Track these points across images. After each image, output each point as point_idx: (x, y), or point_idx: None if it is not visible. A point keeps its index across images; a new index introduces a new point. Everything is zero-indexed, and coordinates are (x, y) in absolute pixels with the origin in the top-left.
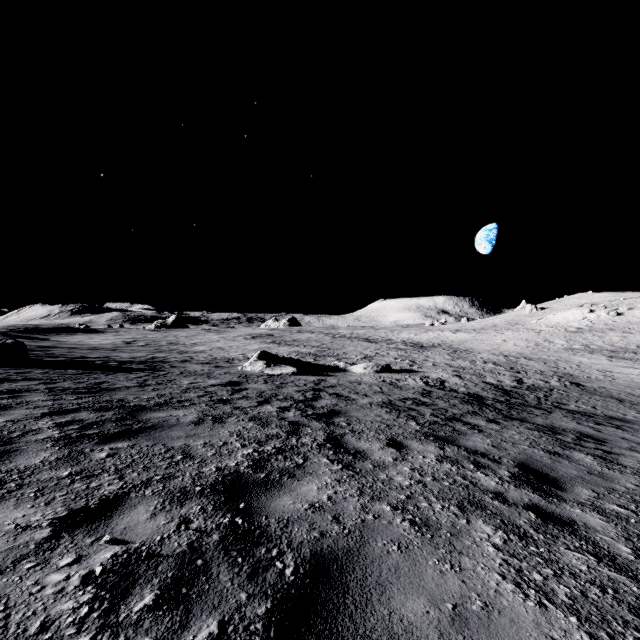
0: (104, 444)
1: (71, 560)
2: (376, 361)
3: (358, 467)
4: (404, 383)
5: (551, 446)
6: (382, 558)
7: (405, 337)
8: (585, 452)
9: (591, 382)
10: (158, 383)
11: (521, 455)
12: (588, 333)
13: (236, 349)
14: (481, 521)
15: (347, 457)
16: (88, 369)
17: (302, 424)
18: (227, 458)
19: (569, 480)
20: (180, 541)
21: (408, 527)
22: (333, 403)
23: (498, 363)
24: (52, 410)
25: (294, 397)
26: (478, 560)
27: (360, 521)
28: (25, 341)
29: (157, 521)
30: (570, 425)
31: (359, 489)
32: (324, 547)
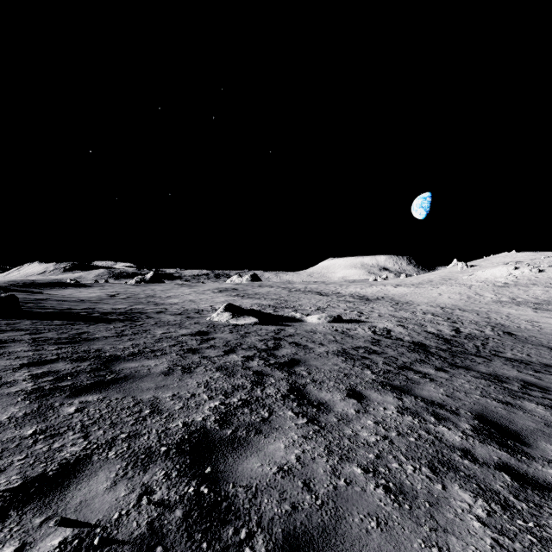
0: (75, 397)
1: (12, 550)
2: (328, 312)
3: (323, 421)
4: (354, 332)
5: (501, 395)
6: (362, 540)
7: (352, 291)
8: (535, 402)
9: (521, 331)
10: (134, 333)
11: (476, 405)
12: (514, 287)
13: (205, 301)
14: (457, 486)
15: (311, 409)
16: (73, 320)
17: (266, 374)
18: (194, 412)
19: (530, 434)
20: (139, 519)
21: (383, 495)
22: (293, 352)
23: (436, 314)
24: (31, 361)
25: (257, 346)
26: (466, 540)
27: (332, 488)
28: (22, 294)
29: (117, 492)
30: (512, 373)
31: (327, 447)
32: (297, 525)
